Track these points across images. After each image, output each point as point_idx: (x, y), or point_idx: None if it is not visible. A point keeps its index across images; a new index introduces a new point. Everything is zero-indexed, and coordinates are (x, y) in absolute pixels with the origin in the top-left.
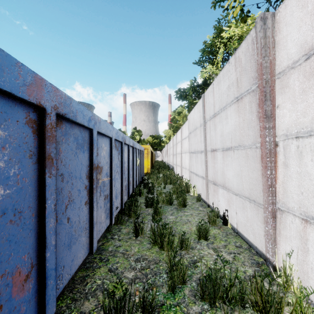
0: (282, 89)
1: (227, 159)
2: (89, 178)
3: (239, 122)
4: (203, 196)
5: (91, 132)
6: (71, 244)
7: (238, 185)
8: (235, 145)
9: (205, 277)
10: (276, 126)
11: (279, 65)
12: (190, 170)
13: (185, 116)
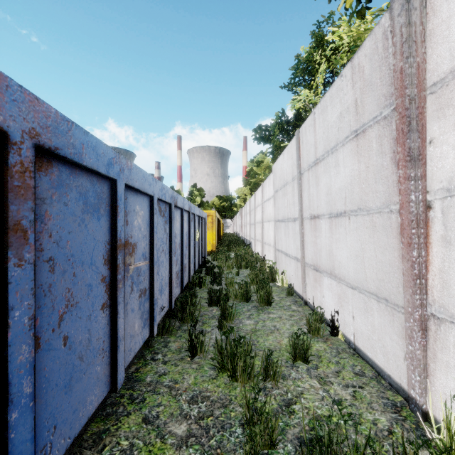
0: (440, 111)
1: (337, 231)
2: (110, 263)
3: (359, 171)
4: (298, 288)
5: (114, 185)
6: (72, 383)
7: (357, 272)
8: (352, 209)
9: (311, 442)
10: (429, 175)
11: (435, 71)
12: (276, 247)
13: (267, 167)
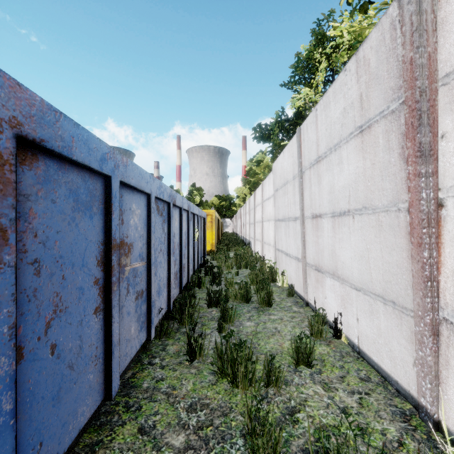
0: (453, 103)
1: (341, 231)
2: (104, 264)
3: (364, 168)
4: (298, 289)
5: (108, 182)
6: (61, 394)
7: (362, 273)
8: (357, 208)
9: None
10: (440, 171)
11: (447, 61)
12: (276, 246)
13: (267, 167)
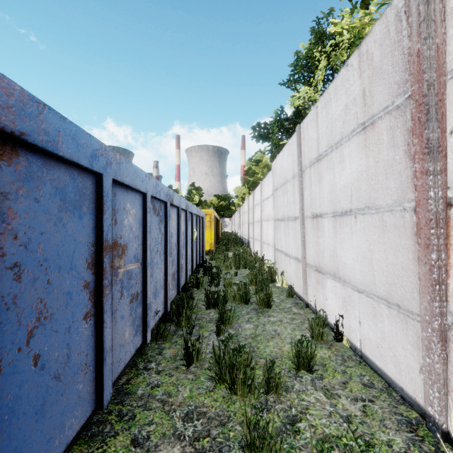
0: None
1: (342, 231)
2: (95, 267)
3: (366, 166)
4: (298, 290)
5: (99, 180)
6: (45, 408)
7: (364, 275)
8: (359, 207)
9: None
10: (449, 168)
11: None
12: (275, 246)
13: (266, 166)
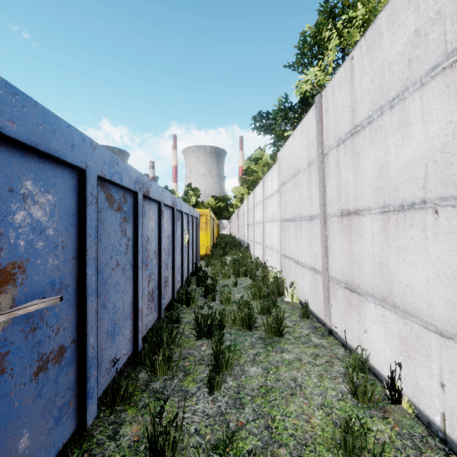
0: None
1: (402, 234)
2: None
3: None
4: (315, 309)
5: None
6: None
7: None
8: (446, 195)
9: None
10: None
11: None
12: (281, 251)
13: (266, 164)
